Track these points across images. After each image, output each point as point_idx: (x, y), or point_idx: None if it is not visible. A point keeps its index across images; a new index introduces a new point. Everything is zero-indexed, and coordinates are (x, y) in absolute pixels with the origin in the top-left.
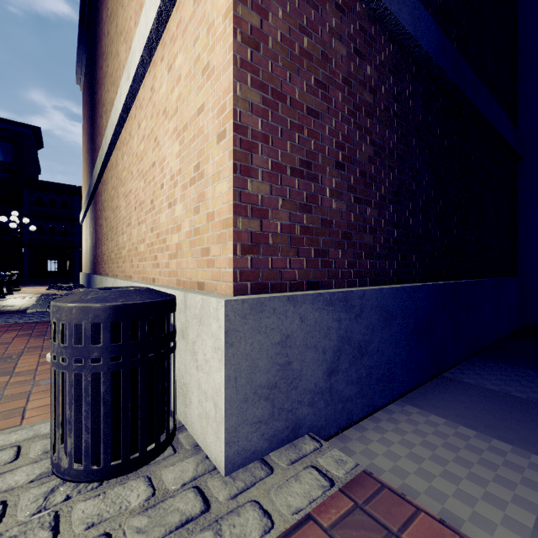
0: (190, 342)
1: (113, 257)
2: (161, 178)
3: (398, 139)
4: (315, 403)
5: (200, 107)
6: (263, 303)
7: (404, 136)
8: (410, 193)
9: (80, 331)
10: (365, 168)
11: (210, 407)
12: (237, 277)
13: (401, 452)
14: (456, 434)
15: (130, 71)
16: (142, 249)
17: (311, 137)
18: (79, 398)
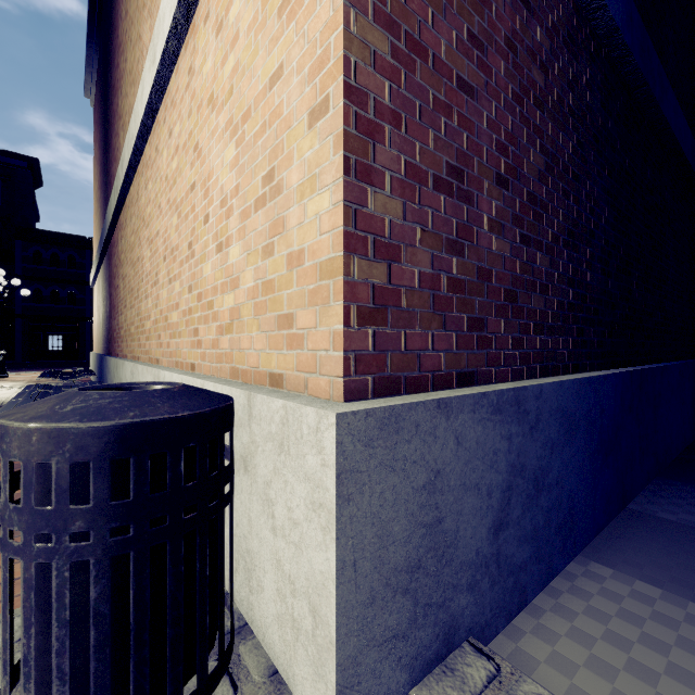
0: (259, 481)
1: (134, 332)
2: (205, 206)
3: (574, 150)
4: (477, 583)
5: (275, 72)
6: (400, 414)
7: (581, 146)
8: (588, 234)
9: (50, 475)
10: (534, 189)
11: (302, 611)
12: (350, 368)
13: (614, 660)
14: (688, 618)
15: (157, 49)
16: (175, 319)
17: (463, 127)
18: (48, 607)
